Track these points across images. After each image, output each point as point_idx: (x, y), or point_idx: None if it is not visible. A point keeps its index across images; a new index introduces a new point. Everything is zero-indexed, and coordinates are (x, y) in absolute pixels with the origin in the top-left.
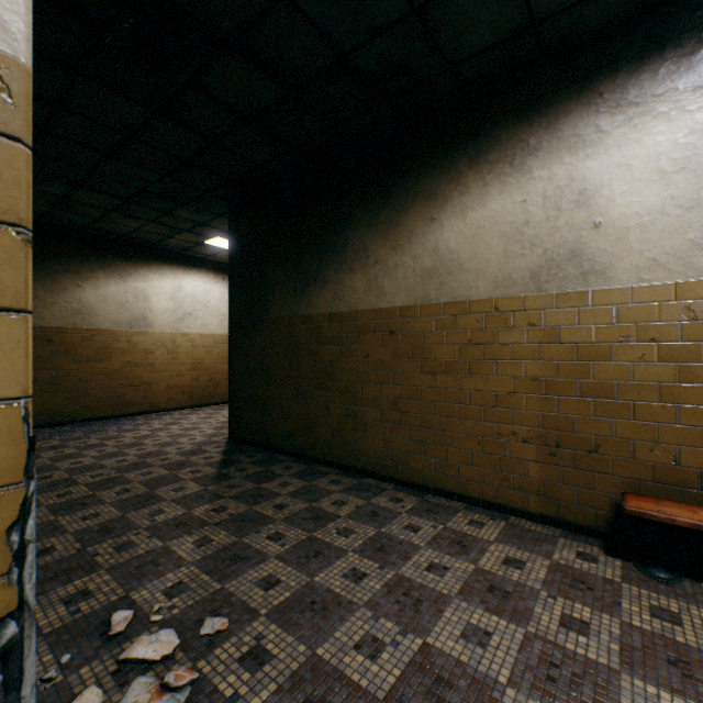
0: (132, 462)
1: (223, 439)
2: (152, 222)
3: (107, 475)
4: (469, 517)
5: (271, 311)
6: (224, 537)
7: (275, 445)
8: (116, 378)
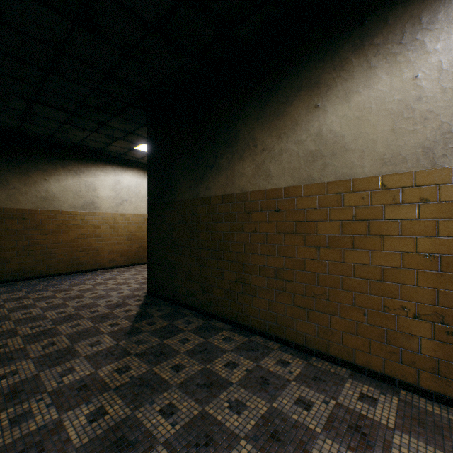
0: (68, 314)
1: (143, 293)
2: (94, 132)
3: (44, 326)
4: (358, 390)
5: (178, 195)
6: (118, 409)
7: (180, 301)
8: (73, 245)
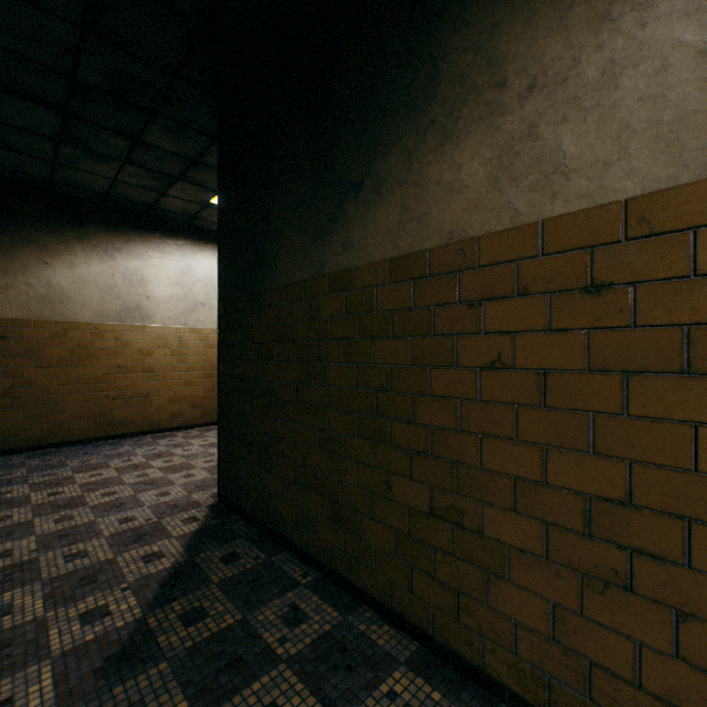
0: (10, 563)
1: (209, 498)
2: (126, 163)
3: None
4: None
5: (276, 273)
6: None
7: (282, 532)
8: (100, 388)
